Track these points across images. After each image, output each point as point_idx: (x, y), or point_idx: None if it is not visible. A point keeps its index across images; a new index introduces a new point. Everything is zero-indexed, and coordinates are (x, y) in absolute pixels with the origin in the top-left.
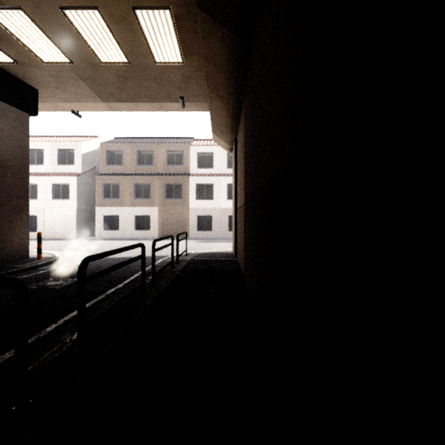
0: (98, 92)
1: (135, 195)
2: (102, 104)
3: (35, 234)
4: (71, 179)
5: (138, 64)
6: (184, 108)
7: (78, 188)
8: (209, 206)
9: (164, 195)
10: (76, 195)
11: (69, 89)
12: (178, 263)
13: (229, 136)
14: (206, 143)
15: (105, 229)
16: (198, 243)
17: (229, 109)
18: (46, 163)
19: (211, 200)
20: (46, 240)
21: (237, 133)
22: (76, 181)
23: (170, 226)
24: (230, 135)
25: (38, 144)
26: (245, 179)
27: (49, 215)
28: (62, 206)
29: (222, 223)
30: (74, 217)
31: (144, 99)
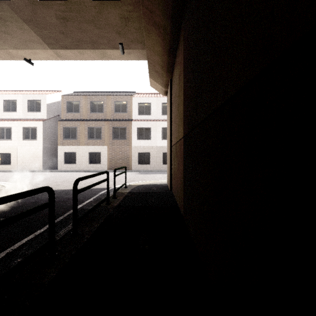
0: (43, 37)
1: (89, 136)
2: (50, 51)
3: (10, 167)
4: (38, 124)
5: (75, 1)
6: (124, 55)
7: (44, 130)
8: (147, 145)
9: (112, 136)
10: (42, 136)
11: (15, 33)
12: (115, 197)
13: (164, 77)
14: (145, 96)
15: (65, 163)
16: (138, 174)
17: (165, 41)
18: (19, 111)
19: (149, 140)
20: (16, 172)
21: (172, 74)
22: (42, 125)
23: (117, 160)
24: (166, 75)
25: (12, 96)
26: (186, 107)
27: (21, 152)
28: (31, 145)
29: (158, 158)
30: (40, 153)
31: (87, 45)
